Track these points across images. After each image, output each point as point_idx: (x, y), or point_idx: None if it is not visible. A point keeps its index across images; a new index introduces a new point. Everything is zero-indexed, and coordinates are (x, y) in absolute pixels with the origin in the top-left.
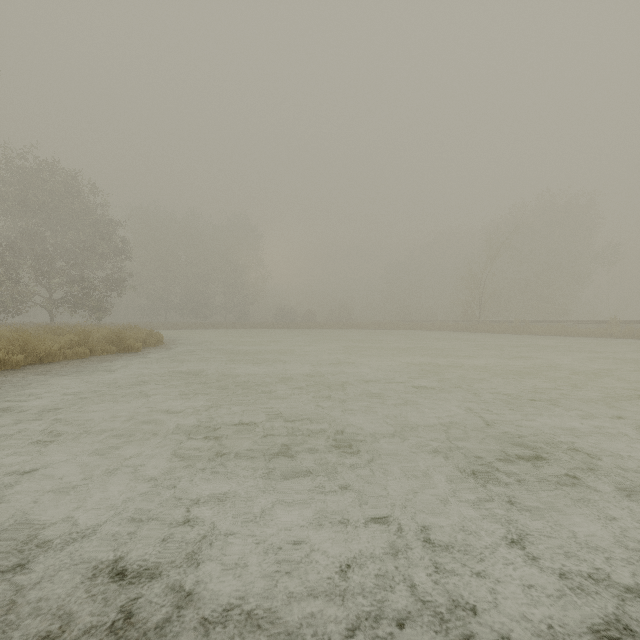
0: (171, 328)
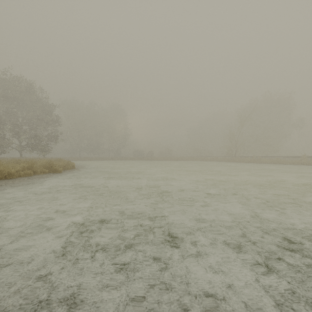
0: (81, 160)
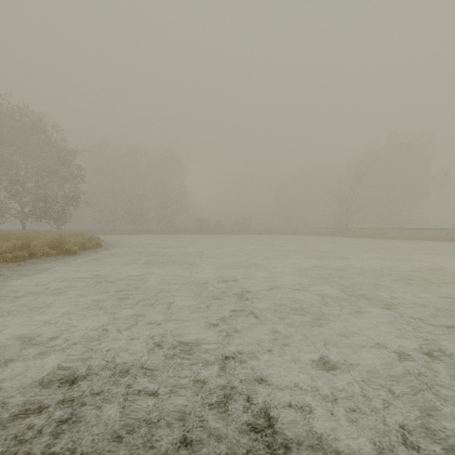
0: (116, 233)
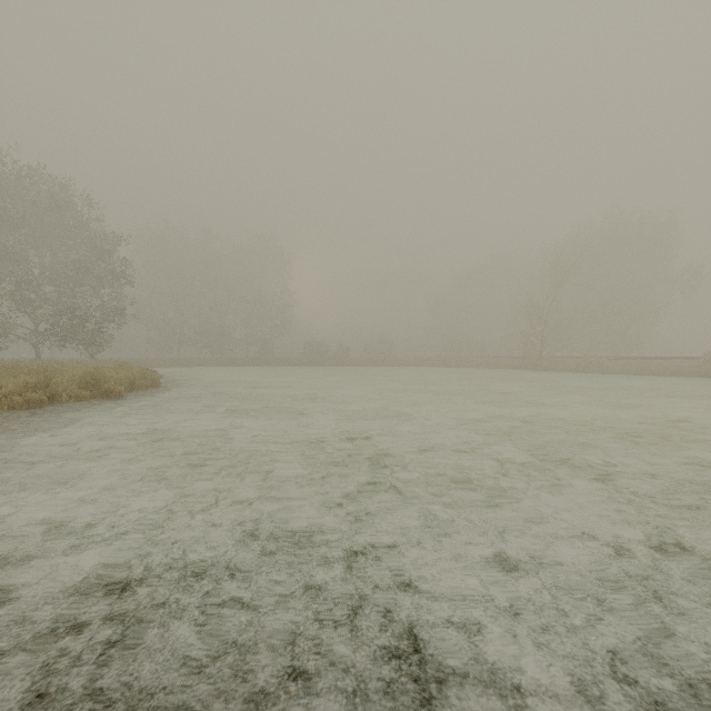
0: (182, 365)
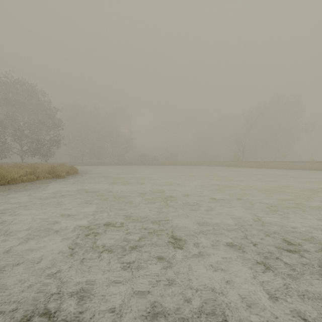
0: (84, 165)
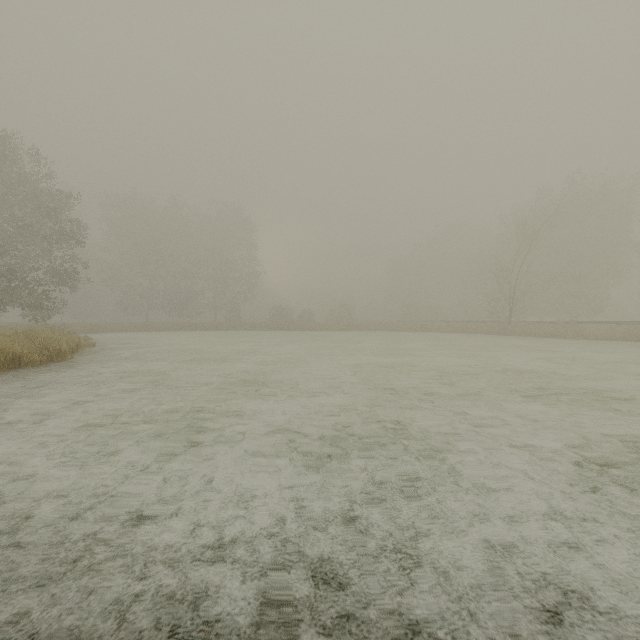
0: (145, 330)
